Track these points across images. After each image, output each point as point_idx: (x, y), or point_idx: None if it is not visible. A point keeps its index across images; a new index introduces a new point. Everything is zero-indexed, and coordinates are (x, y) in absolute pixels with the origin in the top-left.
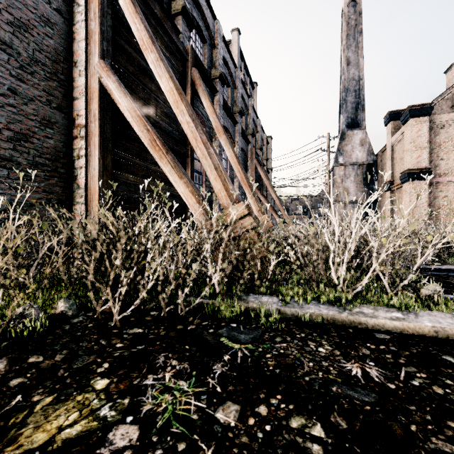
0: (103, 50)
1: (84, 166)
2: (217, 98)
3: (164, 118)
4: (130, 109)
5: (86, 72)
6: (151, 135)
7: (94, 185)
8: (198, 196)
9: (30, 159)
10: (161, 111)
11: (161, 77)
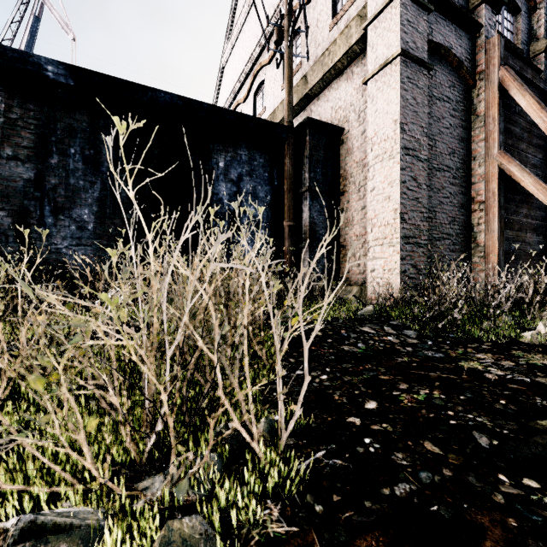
0: (500, 142)
1: (483, 230)
2: None
3: (532, 170)
4: (534, 184)
5: (484, 162)
6: None
7: (493, 243)
8: None
9: (455, 232)
10: (529, 165)
11: None
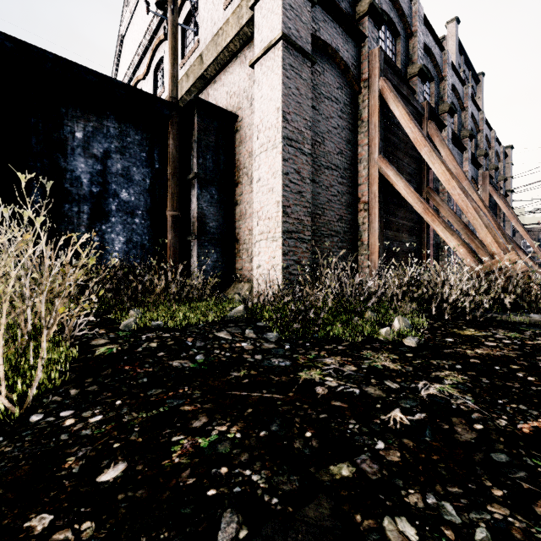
0: (380, 148)
1: (367, 229)
2: (445, 133)
3: (407, 177)
4: (405, 188)
5: (368, 165)
6: (424, 205)
7: (375, 242)
8: (468, 247)
9: (343, 230)
10: (405, 173)
11: (433, 164)
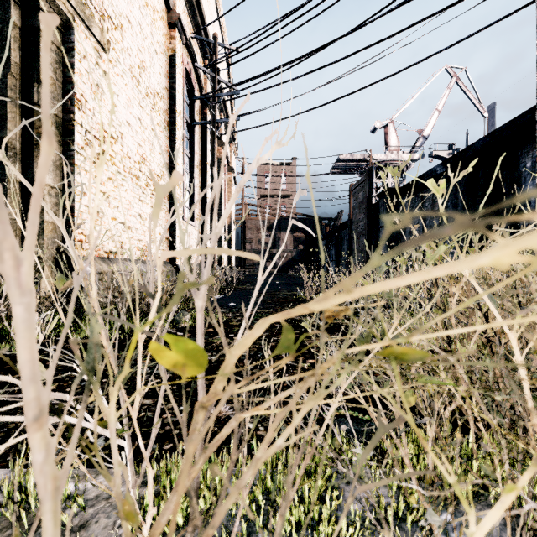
0: None
1: None
2: None
3: None
4: None
5: None
6: None
7: None
8: None
9: None
10: None
11: None
